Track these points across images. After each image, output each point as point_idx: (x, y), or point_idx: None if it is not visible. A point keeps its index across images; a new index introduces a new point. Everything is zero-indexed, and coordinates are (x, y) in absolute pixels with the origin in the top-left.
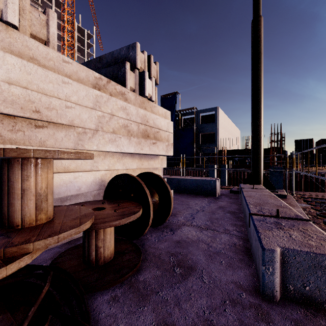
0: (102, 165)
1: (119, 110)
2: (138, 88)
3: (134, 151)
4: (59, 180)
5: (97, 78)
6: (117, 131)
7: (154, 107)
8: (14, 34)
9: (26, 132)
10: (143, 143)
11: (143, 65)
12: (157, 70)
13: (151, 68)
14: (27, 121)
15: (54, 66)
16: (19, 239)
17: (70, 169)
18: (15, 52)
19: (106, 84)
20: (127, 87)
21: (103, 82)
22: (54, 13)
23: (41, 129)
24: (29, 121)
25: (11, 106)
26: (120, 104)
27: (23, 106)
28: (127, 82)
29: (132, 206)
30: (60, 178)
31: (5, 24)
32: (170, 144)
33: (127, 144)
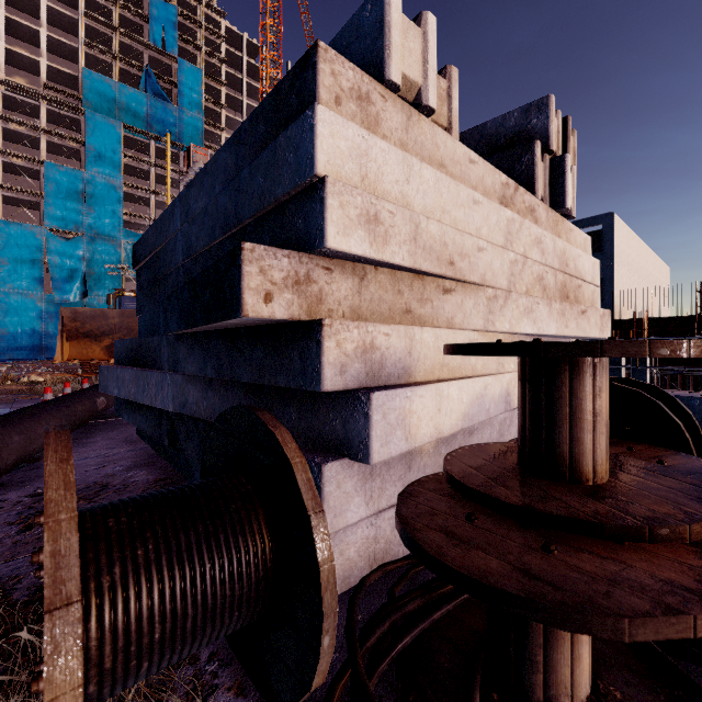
0: (507, 362)
1: (533, 246)
2: (548, 195)
3: (555, 330)
4: (472, 391)
5: (503, 184)
6: (531, 289)
7: (570, 231)
8: (425, 126)
9: (434, 303)
10: (567, 314)
11: (556, 142)
12: (573, 148)
13: (568, 146)
14: (434, 283)
15: (460, 173)
16: (659, 507)
17: (477, 371)
18: (425, 158)
19: (513, 195)
20: (537, 195)
21: (509, 191)
22: (456, 72)
23: (448, 295)
24: (436, 282)
25: (429, 257)
26: (534, 232)
27: (438, 255)
28: (536, 185)
29: (669, 454)
30: (473, 387)
31: (418, 111)
32: (607, 313)
33: (546, 318)
